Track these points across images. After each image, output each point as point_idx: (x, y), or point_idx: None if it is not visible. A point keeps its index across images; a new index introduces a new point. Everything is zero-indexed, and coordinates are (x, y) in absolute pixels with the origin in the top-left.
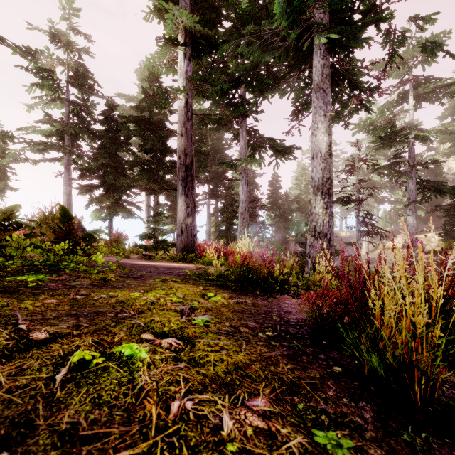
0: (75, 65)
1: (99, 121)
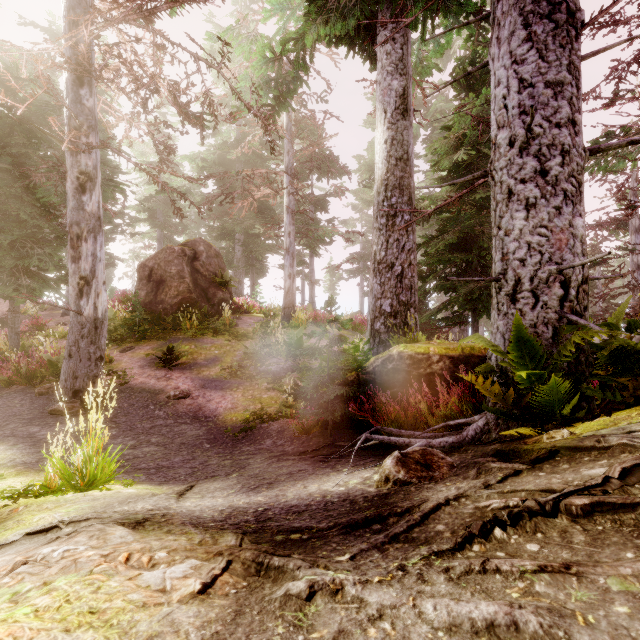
0: (365, 217)
1: None
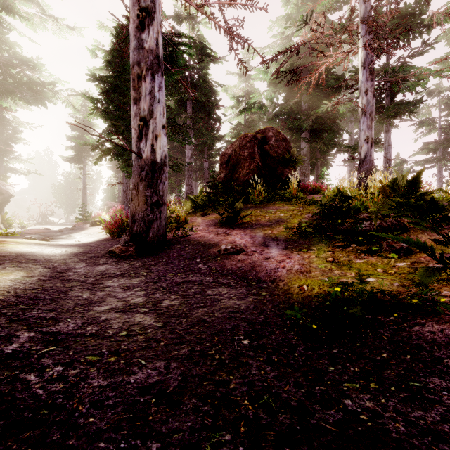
0: (445, 100)
1: None
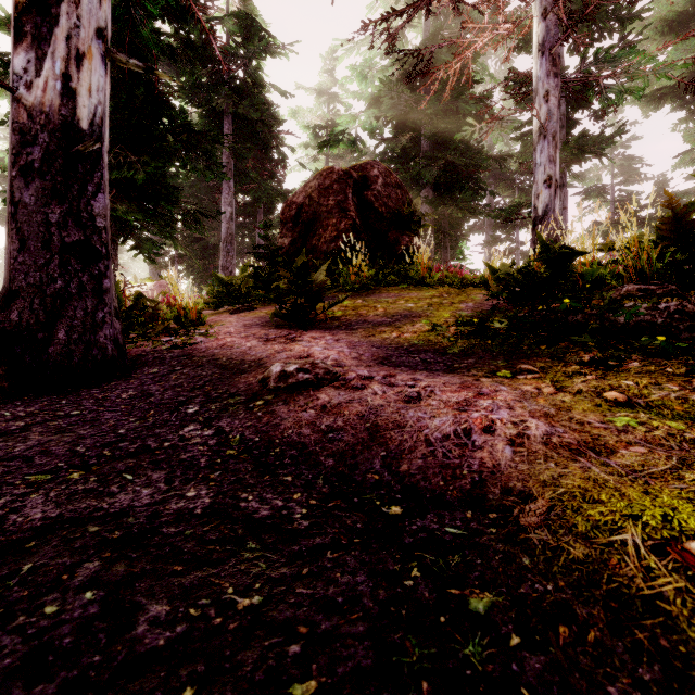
0: (620, 161)
1: (646, 206)
